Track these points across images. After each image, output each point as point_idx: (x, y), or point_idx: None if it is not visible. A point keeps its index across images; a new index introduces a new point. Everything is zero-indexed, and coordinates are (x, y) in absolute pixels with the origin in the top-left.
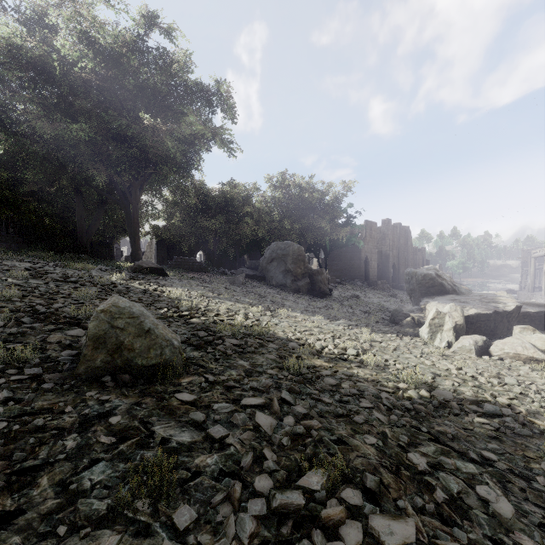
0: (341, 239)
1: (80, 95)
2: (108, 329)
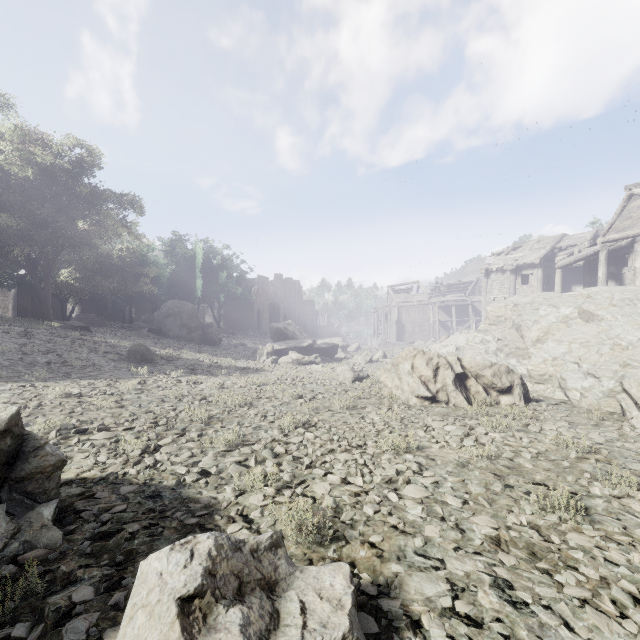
0: (234, 293)
1: (2, 186)
2: (140, 349)
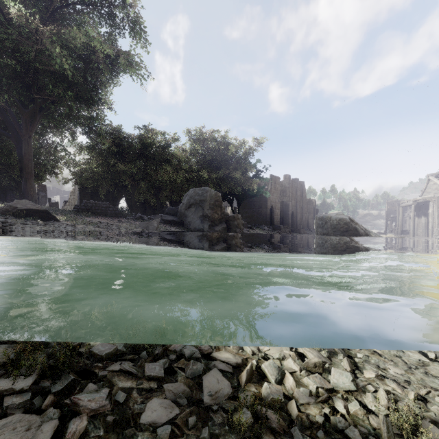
0: (251, 190)
1: None
2: None
